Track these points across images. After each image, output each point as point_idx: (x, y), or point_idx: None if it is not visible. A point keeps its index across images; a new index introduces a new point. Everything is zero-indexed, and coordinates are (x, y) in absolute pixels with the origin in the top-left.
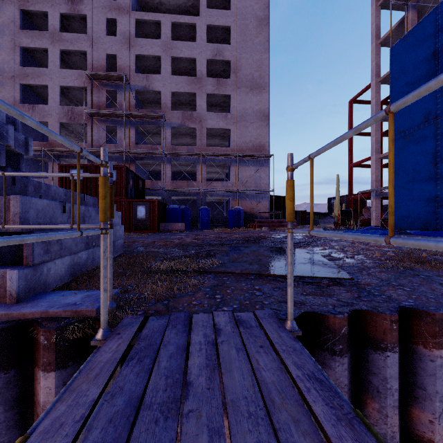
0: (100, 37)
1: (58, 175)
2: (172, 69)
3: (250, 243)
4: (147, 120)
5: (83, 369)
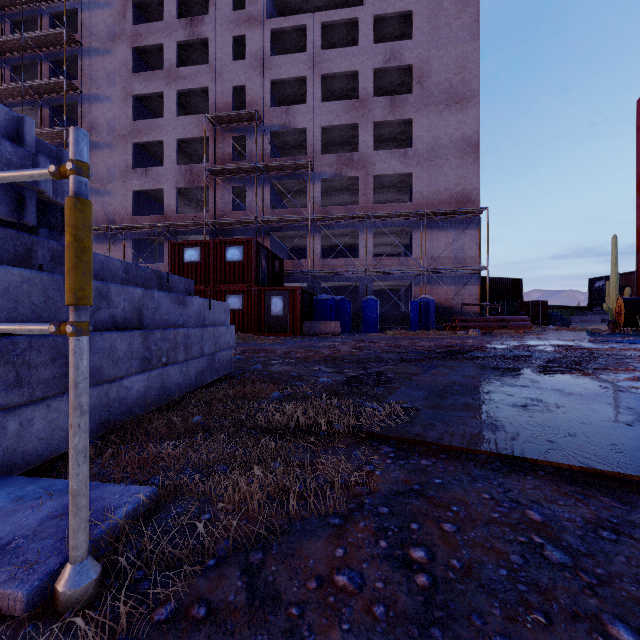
0: (225, 65)
1: None
2: (322, 94)
3: (457, 359)
4: (286, 173)
5: None
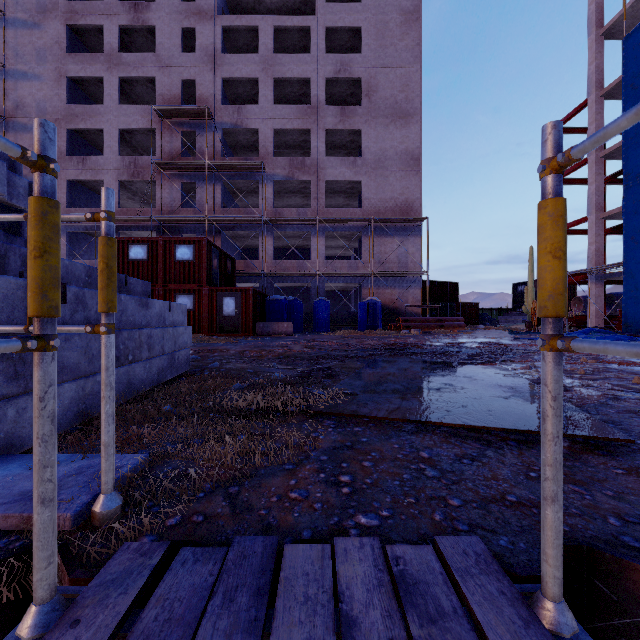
0: (174, 56)
1: None
2: (274, 97)
3: (396, 355)
4: (238, 173)
5: None
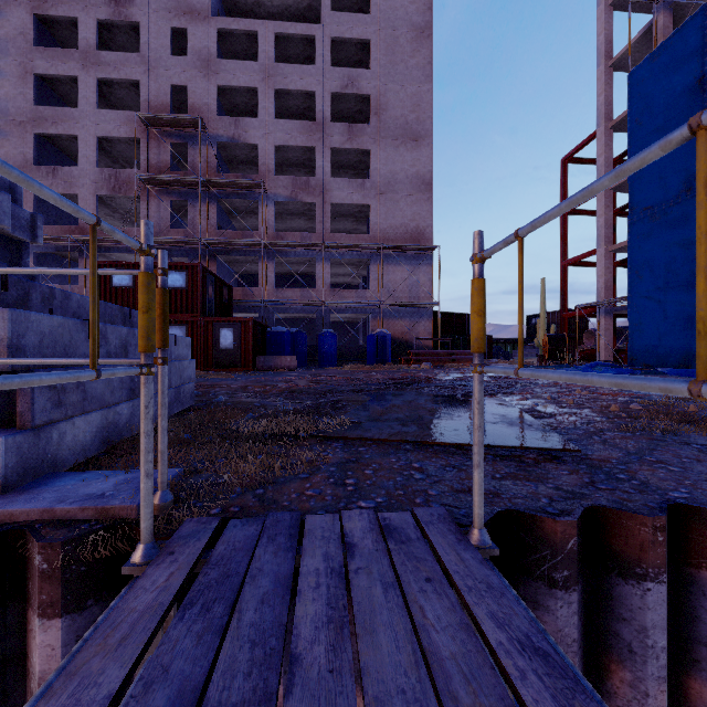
0: (161, 58)
1: (72, 272)
2: (276, 109)
3: (403, 388)
4: (236, 191)
5: (99, 627)
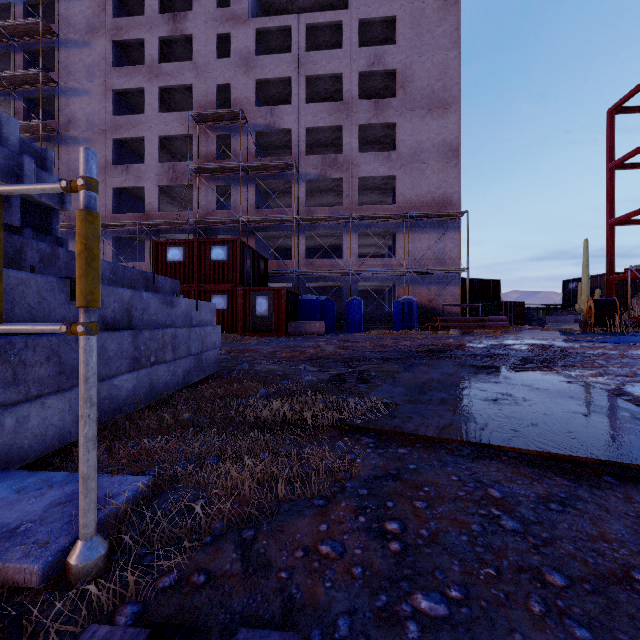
0: (209, 63)
1: None
2: (307, 96)
3: (437, 357)
4: (271, 173)
5: None
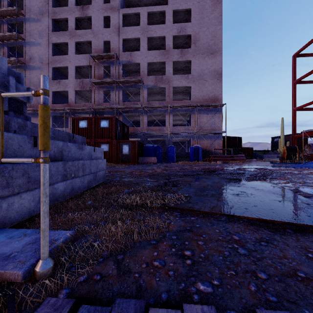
0: (100, 30)
1: None
2: (148, 47)
3: (210, 174)
4: (130, 84)
5: None
